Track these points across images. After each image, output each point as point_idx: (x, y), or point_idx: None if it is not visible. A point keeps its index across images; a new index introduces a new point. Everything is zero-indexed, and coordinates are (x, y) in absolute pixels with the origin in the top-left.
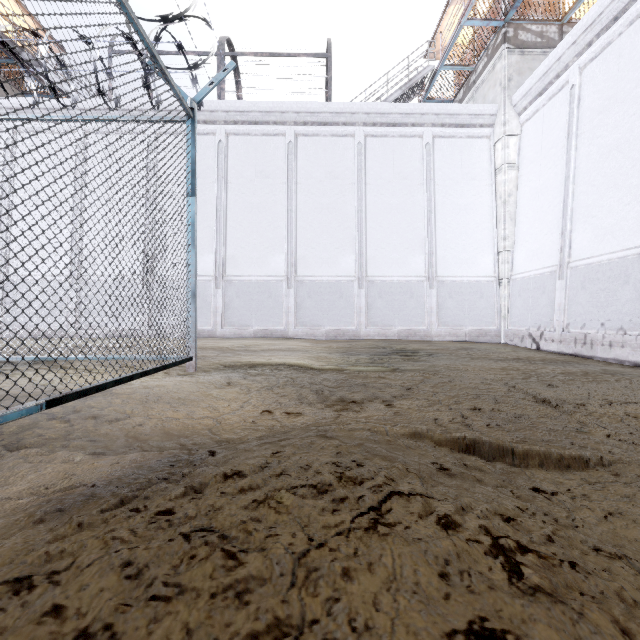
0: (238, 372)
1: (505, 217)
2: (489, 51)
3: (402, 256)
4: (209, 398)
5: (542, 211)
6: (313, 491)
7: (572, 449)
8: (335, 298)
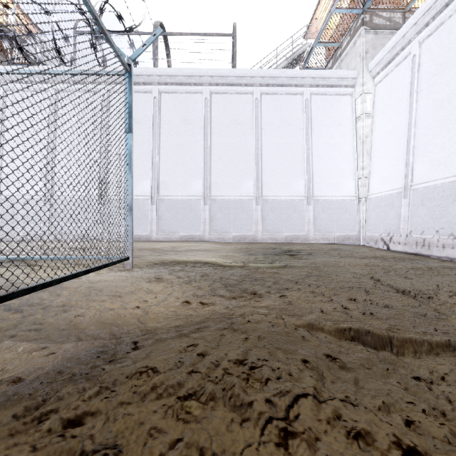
0: (165, 268)
1: (363, 153)
2: (351, 32)
3: (288, 181)
4: (140, 290)
5: (391, 148)
6: (222, 394)
7: (438, 336)
8: (239, 212)
